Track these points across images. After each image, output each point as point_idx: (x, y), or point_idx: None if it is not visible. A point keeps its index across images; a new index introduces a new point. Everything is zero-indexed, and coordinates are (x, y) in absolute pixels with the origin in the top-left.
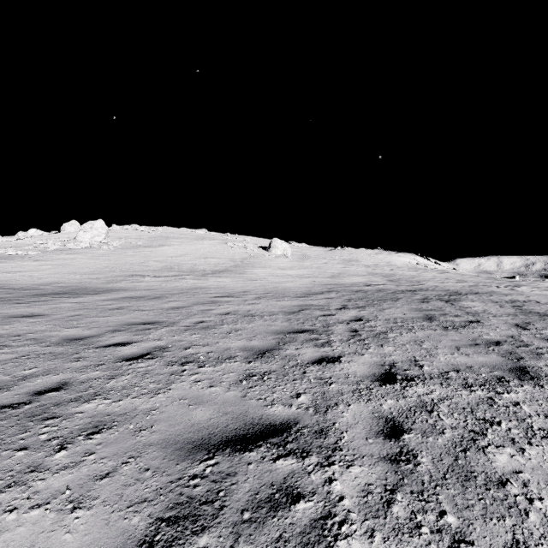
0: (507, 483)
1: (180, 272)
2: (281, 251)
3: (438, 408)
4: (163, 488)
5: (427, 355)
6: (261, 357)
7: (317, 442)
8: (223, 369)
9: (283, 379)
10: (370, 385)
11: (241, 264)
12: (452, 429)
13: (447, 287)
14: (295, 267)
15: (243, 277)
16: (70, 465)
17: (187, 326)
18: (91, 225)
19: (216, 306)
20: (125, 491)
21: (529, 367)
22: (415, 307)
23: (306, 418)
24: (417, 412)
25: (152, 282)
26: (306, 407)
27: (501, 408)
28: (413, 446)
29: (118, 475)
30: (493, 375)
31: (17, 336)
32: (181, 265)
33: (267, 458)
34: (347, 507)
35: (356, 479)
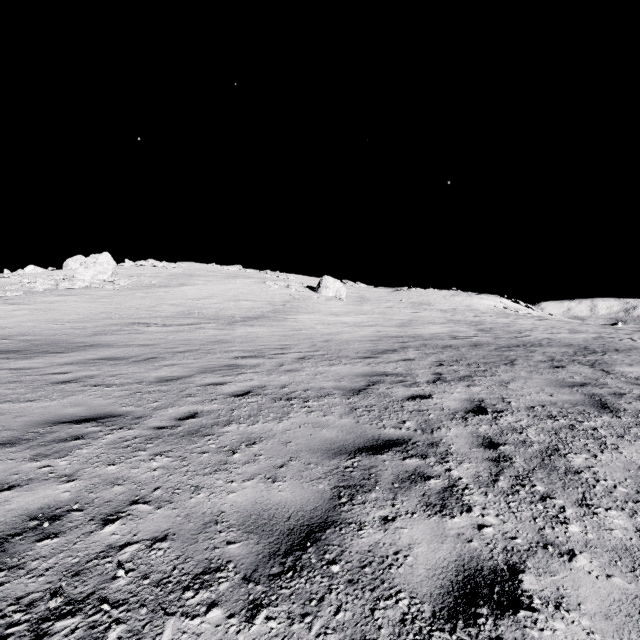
0: None
1: (199, 319)
2: (333, 292)
3: None
4: None
5: None
6: (292, 572)
7: None
8: None
9: None
10: None
11: (282, 308)
12: None
13: (565, 340)
14: (352, 312)
15: (283, 326)
16: None
17: (159, 428)
18: (94, 260)
19: (231, 377)
20: None
21: None
22: (554, 378)
23: None
24: None
25: (157, 333)
26: None
27: None
28: None
29: None
30: None
31: None
32: (203, 310)
33: None
34: None
35: None
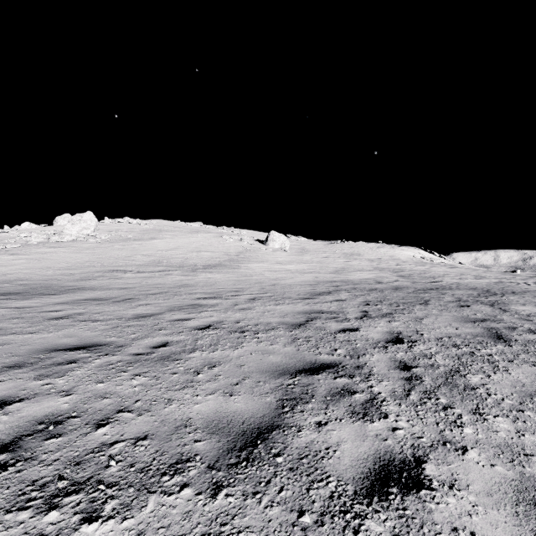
0: None
1: (167, 267)
2: (279, 244)
3: None
4: None
5: None
6: (246, 462)
7: None
8: (141, 534)
9: None
10: None
11: (236, 258)
12: None
13: (471, 284)
14: (295, 261)
15: (237, 273)
16: None
17: (137, 355)
18: (79, 217)
19: (195, 314)
20: None
21: None
22: (460, 315)
23: None
24: None
25: (132, 278)
26: None
27: None
28: None
29: None
30: None
31: None
32: (170, 260)
33: None
34: None
35: None
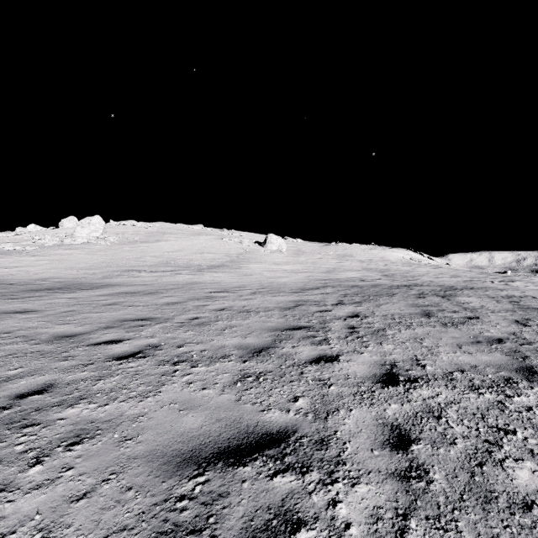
0: (533, 506)
1: (176, 267)
2: (276, 246)
3: (446, 414)
4: (145, 512)
5: (429, 354)
6: (257, 356)
7: (317, 454)
8: (217, 369)
9: (280, 381)
10: (371, 387)
11: (237, 259)
12: (464, 438)
13: (442, 282)
14: (291, 262)
15: (239, 272)
16: (44, 483)
17: (182, 323)
18: (88, 221)
19: (211, 302)
20: (102, 517)
21: (536, 367)
22: (412, 303)
23: (305, 425)
24: (424, 418)
25: (148, 277)
26: (305, 412)
27: (513, 414)
28: (423, 459)
29: (96, 496)
30: (500, 376)
31: (7, 333)
32: (177, 261)
33: (263, 474)
34: (354, 537)
35: (363, 501)
